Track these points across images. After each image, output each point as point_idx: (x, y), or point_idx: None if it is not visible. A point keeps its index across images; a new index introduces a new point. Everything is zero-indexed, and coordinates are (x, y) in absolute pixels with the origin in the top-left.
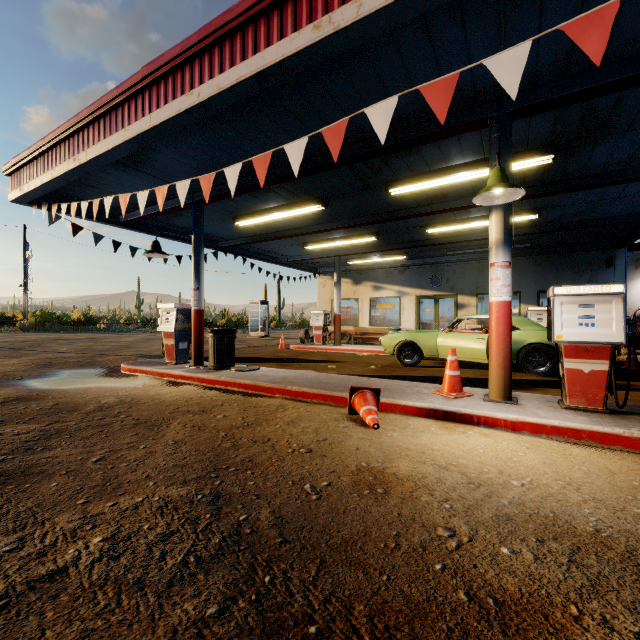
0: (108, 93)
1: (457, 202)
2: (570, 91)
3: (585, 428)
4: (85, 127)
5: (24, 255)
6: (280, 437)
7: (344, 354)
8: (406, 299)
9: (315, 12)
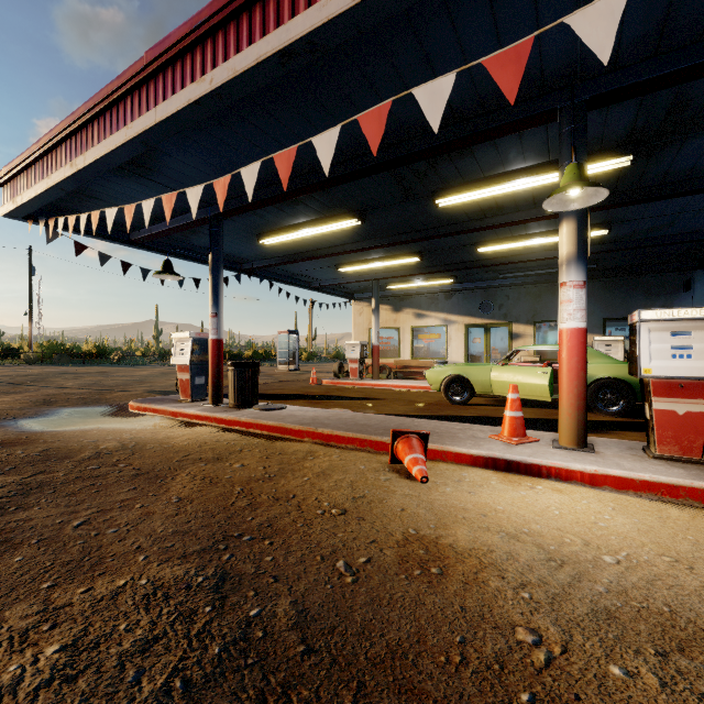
0: (108, 85)
1: (514, 215)
2: (660, 72)
3: (684, 484)
4: (83, 127)
5: (29, 280)
6: (308, 493)
7: (383, 390)
8: (453, 328)
9: None
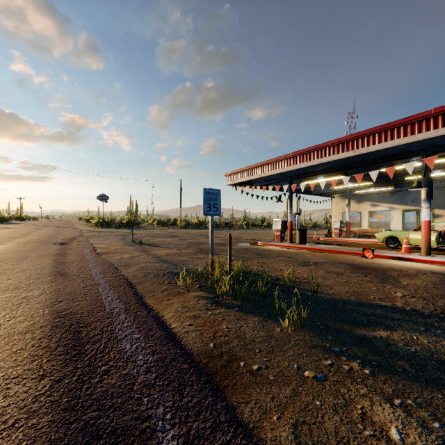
0: (277, 157)
1: (419, 168)
2: None
3: None
4: (264, 165)
5: (180, 193)
6: (342, 258)
7: (353, 242)
8: (395, 212)
9: (353, 147)
